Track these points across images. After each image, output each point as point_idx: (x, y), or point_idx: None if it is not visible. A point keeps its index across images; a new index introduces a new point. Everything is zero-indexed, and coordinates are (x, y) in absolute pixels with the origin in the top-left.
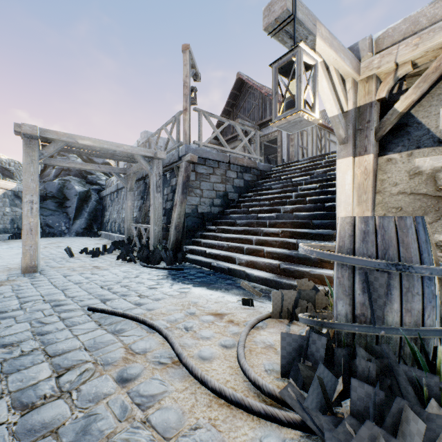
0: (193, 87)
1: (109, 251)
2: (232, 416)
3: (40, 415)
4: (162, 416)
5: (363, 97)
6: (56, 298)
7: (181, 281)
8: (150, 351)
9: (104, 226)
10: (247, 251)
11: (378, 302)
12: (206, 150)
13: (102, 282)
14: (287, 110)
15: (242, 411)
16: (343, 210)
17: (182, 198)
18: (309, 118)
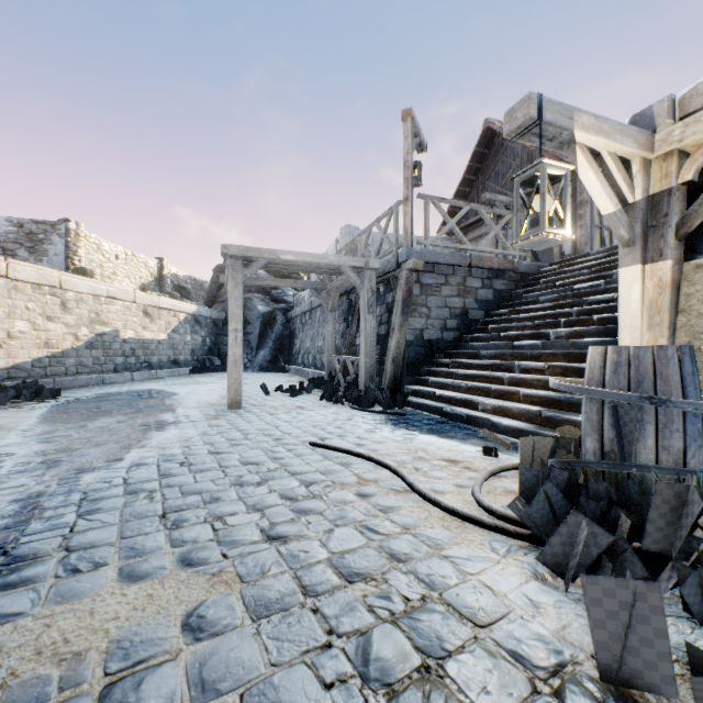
0: (416, 162)
1: (308, 390)
2: (464, 526)
3: (305, 504)
4: (401, 518)
5: (658, 182)
6: (274, 433)
7: (404, 427)
8: (381, 481)
9: (293, 359)
10: (495, 394)
11: (628, 438)
12: (435, 251)
13: (312, 422)
14: (530, 229)
15: (474, 526)
16: (628, 336)
17: (402, 320)
18: (555, 237)
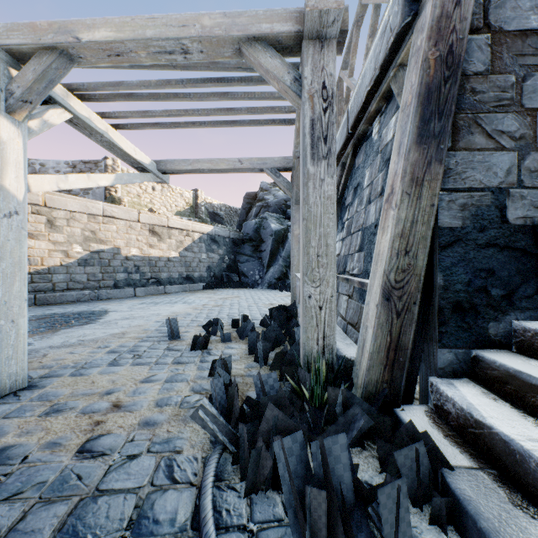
0: None
1: (243, 333)
2: None
3: None
4: None
5: None
6: None
7: None
8: None
9: None
10: None
11: None
12: None
13: None
14: None
15: None
16: None
17: (420, 161)
18: None
